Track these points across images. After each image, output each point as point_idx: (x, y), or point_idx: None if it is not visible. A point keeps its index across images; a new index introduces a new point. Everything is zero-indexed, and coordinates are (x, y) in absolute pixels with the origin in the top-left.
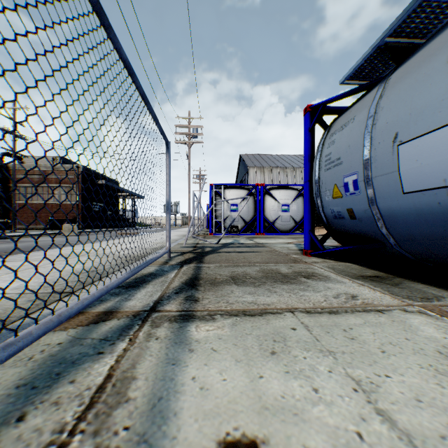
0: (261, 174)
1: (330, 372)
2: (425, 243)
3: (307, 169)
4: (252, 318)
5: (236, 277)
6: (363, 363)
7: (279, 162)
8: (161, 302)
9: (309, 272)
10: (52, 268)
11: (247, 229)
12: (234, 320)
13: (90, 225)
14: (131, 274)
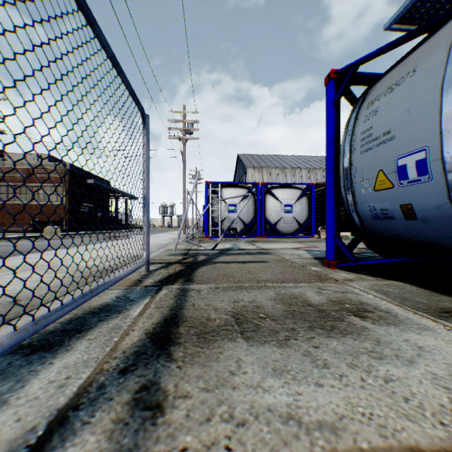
0: (259, 175)
1: None
2: None
3: (331, 155)
4: None
5: (243, 315)
6: None
7: (278, 163)
8: (69, 419)
9: (353, 302)
10: None
11: (246, 231)
12: None
13: (79, 227)
14: (31, 330)
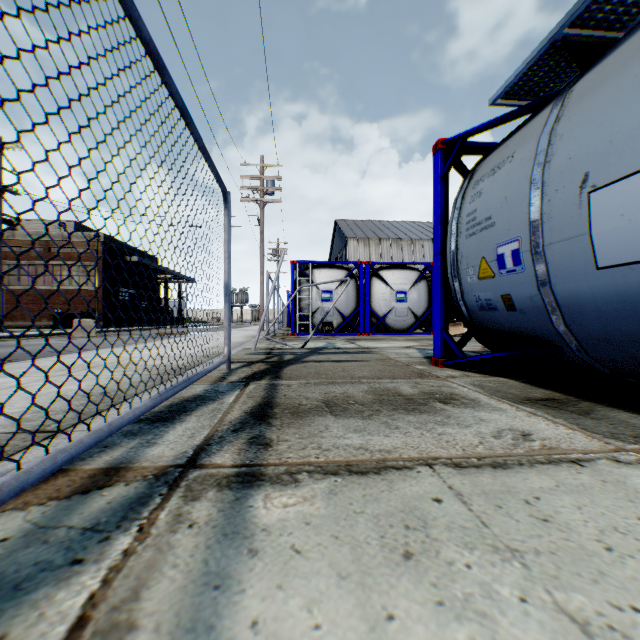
0: (365, 249)
1: (524, 600)
2: (630, 347)
3: (438, 236)
4: (363, 479)
5: (333, 402)
6: (581, 577)
7: (391, 232)
8: (207, 449)
9: (445, 393)
10: (38, 388)
11: (346, 327)
12: (333, 482)
13: (116, 321)
14: (159, 399)
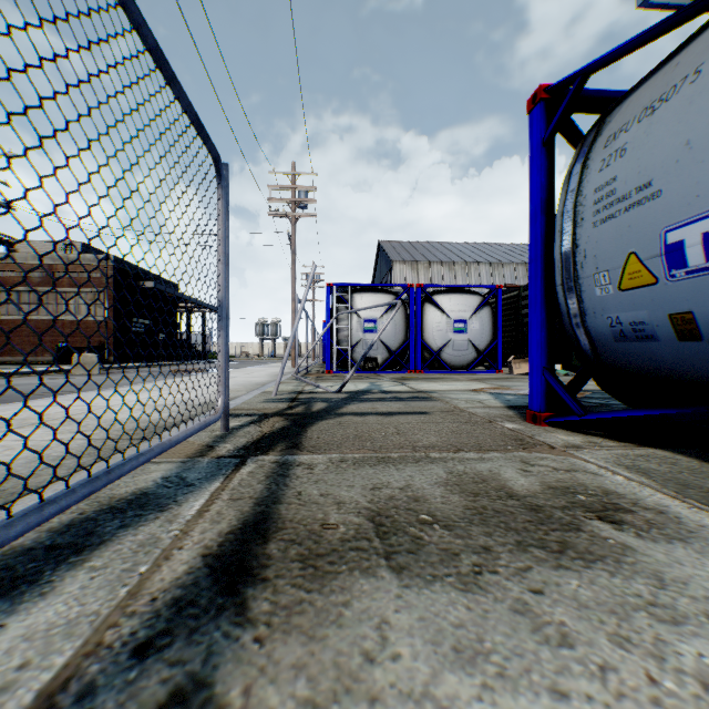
0: (413, 273)
1: None
2: None
3: (538, 231)
4: None
5: (389, 517)
6: None
7: (442, 254)
8: None
9: (591, 490)
10: None
11: (393, 363)
12: None
13: (129, 356)
14: None
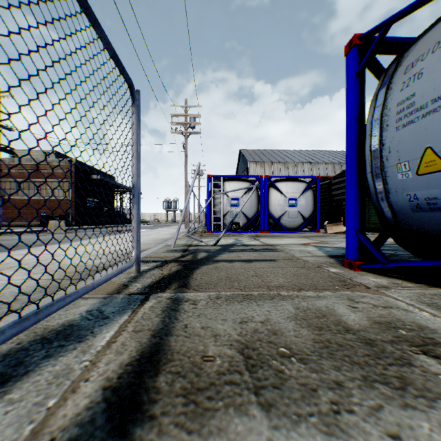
0: (261, 169)
1: None
2: None
3: (353, 135)
4: None
5: (255, 350)
6: None
7: (280, 157)
8: None
9: (408, 325)
10: None
11: (249, 226)
12: None
13: (84, 221)
14: None
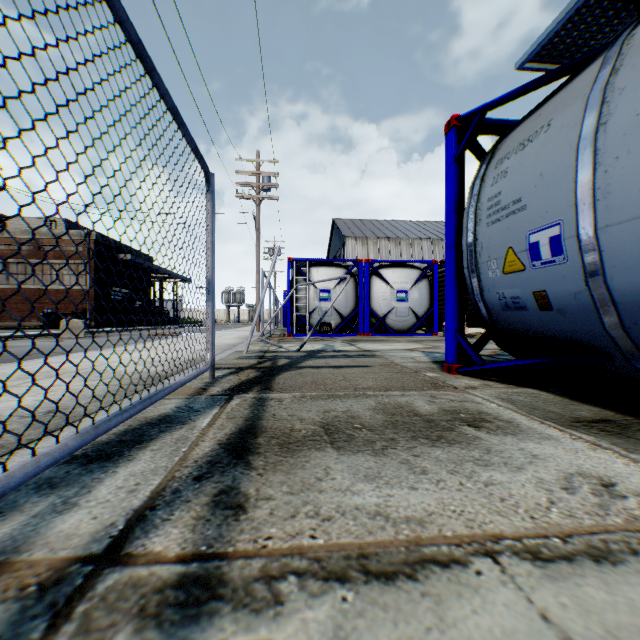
0: (363, 248)
1: None
2: None
3: (452, 226)
4: (390, 594)
5: (334, 426)
6: None
7: (389, 231)
8: (148, 517)
9: (471, 411)
10: None
11: (344, 327)
12: (339, 604)
13: (108, 321)
14: (92, 433)
